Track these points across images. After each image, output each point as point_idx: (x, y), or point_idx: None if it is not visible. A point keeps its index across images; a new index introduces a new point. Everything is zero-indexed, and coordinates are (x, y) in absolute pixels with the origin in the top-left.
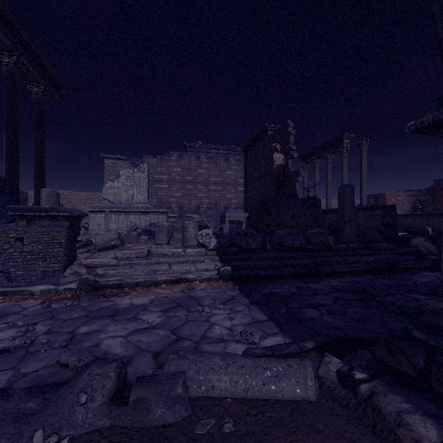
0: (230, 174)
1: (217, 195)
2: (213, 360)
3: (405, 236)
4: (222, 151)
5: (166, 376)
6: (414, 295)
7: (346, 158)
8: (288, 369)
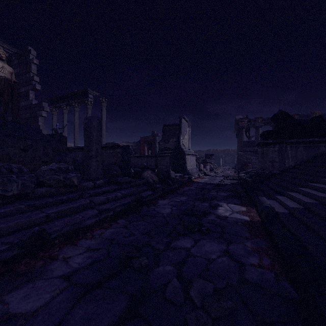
0: None
1: None
2: None
3: (138, 170)
4: None
5: None
6: (181, 243)
7: (91, 109)
8: None
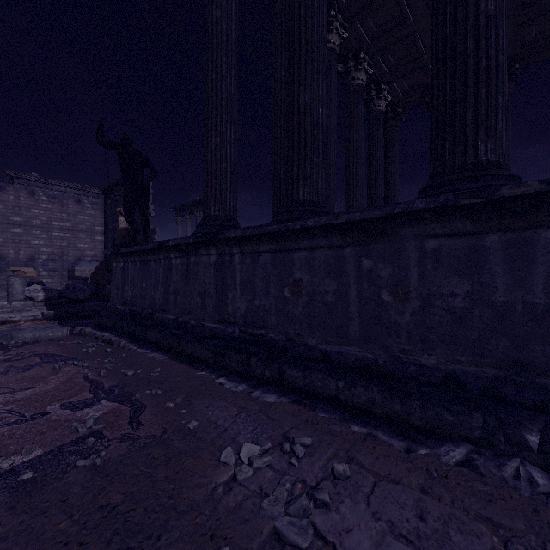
0: (84, 220)
1: (63, 244)
2: (26, 331)
3: None
4: (72, 190)
5: (3, 335)
6: None
7: None
8: (58, 329)
